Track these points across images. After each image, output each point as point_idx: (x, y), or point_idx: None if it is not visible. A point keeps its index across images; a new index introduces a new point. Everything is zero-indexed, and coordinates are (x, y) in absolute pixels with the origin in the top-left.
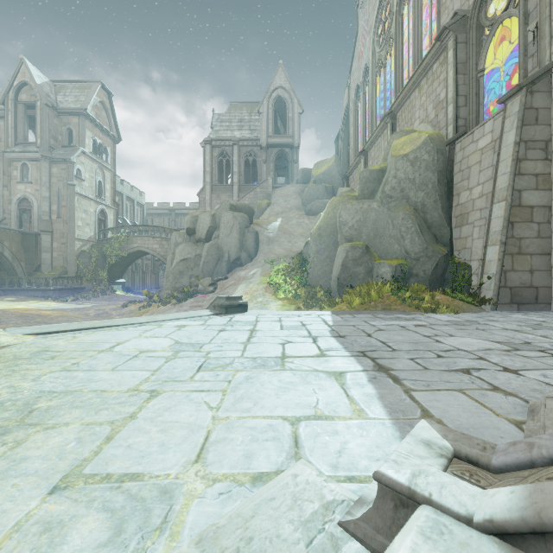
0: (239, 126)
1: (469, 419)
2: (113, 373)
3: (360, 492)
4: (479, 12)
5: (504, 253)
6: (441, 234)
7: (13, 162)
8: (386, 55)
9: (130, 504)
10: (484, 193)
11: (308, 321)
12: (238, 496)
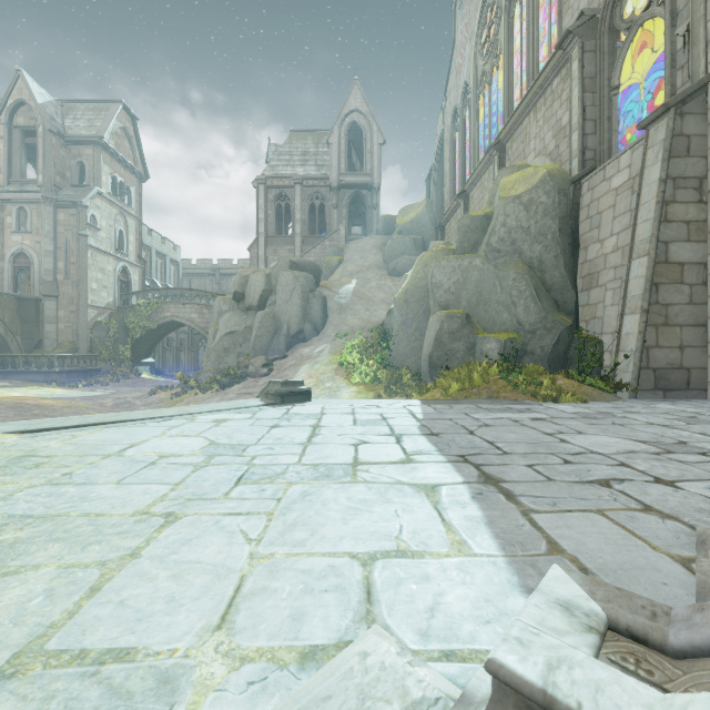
0: (303, 161)
1: (616, 555)
2: (118, 488)
3: (463, 679)
4: (613, 12)
5: (646, 324)
6: (564, 300)
7: (6, 205)
8: (492, 69)
9: (108, 703)
10: (619, 246)
11: (390, 414)
12: (277, 687)
